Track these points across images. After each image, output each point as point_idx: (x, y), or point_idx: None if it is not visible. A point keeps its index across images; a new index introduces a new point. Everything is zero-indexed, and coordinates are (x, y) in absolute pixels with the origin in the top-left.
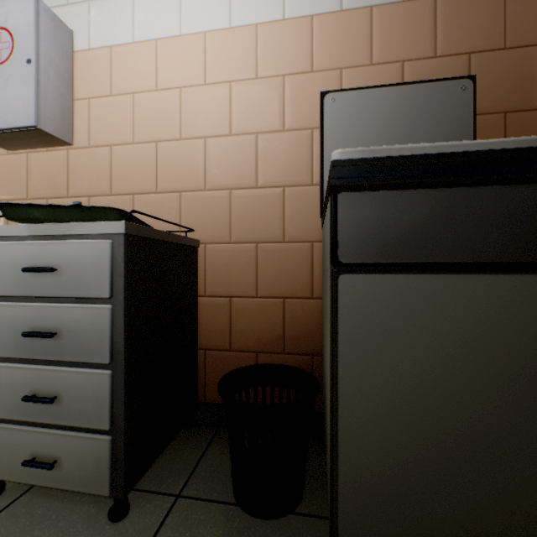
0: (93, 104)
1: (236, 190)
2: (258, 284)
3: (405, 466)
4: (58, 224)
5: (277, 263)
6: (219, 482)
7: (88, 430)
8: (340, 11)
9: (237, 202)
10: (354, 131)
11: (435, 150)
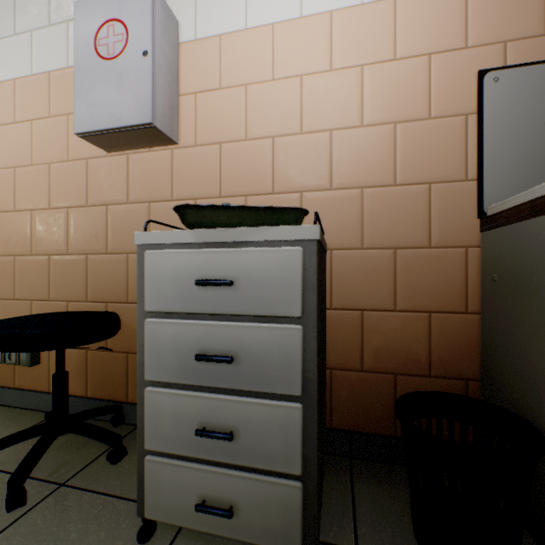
0: (200, 99)
1: (368, 189)
2: (396, 296)
3: None
4: (231, 229)
5: (420, 272)
6: (394, 533)
7: (269, 472)
8: None
9: (371, 202)
10: (524, 114)
11: None
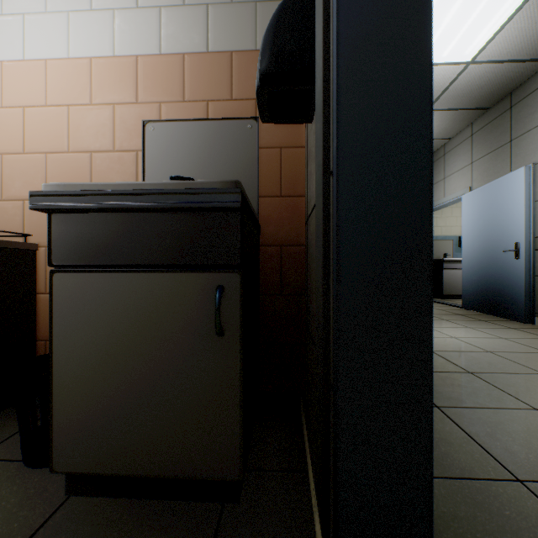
0: None
1: None
2: None
3: (98, 409)
4: None
5: None
6: (20, 447)
7: None
8: (160, 54)
9: None
10: (169, 155)
11: (105, 187)
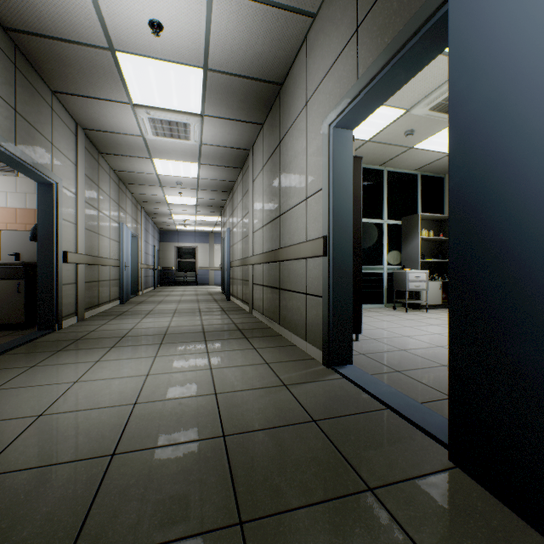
0: None
1: None
2: None
3: None
4: None
5: None
6: None
7: None
8: (7, 207)
9: None
10: (11, 241)
11: None
